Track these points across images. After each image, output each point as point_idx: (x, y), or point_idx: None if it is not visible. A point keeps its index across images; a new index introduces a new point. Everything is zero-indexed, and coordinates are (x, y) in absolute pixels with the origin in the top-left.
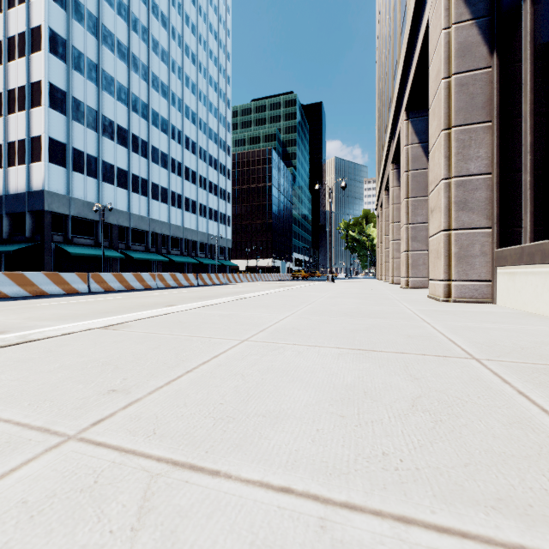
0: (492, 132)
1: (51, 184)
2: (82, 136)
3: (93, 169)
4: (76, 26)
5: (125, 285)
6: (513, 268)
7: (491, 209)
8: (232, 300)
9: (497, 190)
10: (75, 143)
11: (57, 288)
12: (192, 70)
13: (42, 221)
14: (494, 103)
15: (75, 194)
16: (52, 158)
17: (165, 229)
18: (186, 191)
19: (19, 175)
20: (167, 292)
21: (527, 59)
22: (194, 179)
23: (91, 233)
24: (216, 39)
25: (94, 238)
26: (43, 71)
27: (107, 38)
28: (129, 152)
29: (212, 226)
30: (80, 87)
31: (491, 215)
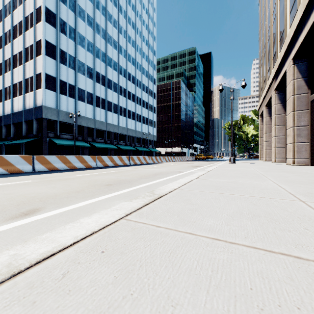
0: None
1: (47, 101)
2: (66, 73)
3: (72, 93)
4: (62, 5)
5: (68, 165)
6: None
7: None
8: (135, 209)
9: None
10: (61, 77)
11: (0, 169)
12: (132, 32)
13: (41, 124)
14: None
15: (61, 108)
16: (47, 86)
17: (116, 129)
18: (129, 106)
19: (30, 98)
20: (94, 172)
21: None
22: (133, 99)
23: (71, 132)
24: (147, 13)
25: (73, 135)
26: (42, 33)
27: (81, 13)
28: (94, 82)
29: (144, 127)
30: (64, 43)
31: None
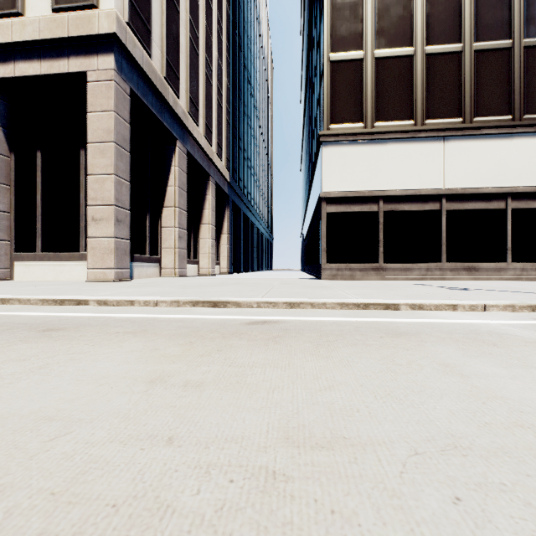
0: (12, 192)
1: None
2: None
3: None
4: None
5: None
6: (29, 263)
7: (11, 232)
8: None
9: (15, 223)
10: None
11: None
12: None
13: None
14: (14, 178)
15: None
16: None
17: None
18: None
19: None
20: None
21: (40, 177)
22: None
23: None
24: None
25: None
26: None
27: None
28: None
29: None
30: None
31: (11, 235)
